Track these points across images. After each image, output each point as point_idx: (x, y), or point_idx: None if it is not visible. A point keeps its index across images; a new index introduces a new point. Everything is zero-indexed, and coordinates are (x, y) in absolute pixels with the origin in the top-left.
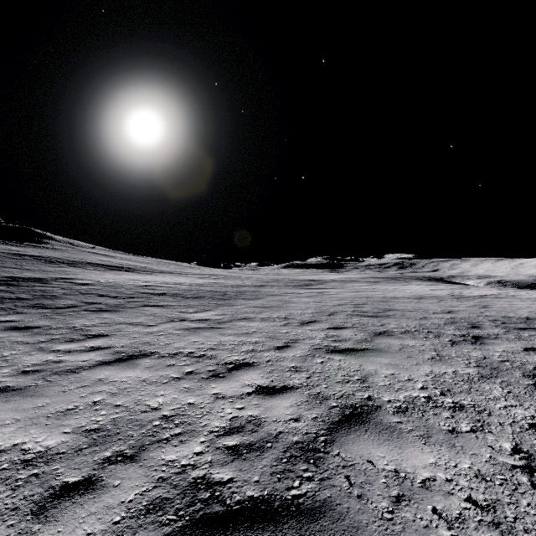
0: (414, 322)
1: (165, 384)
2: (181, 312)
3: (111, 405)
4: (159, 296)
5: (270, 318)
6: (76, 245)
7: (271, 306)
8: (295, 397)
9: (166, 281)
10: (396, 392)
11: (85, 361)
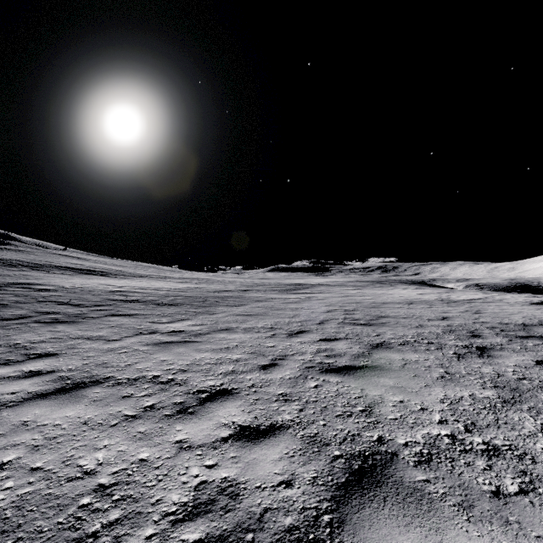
0: (410, 330)
1: (113, 428)
2: (152, 323)
3: (26, 469)
4: (130, 303)
5: (254, 328)
6: (45, 247)
7: (256, 314)
8: (285, 443)
9: (141, 286)
10: (411, 429)
11: (14, 393)
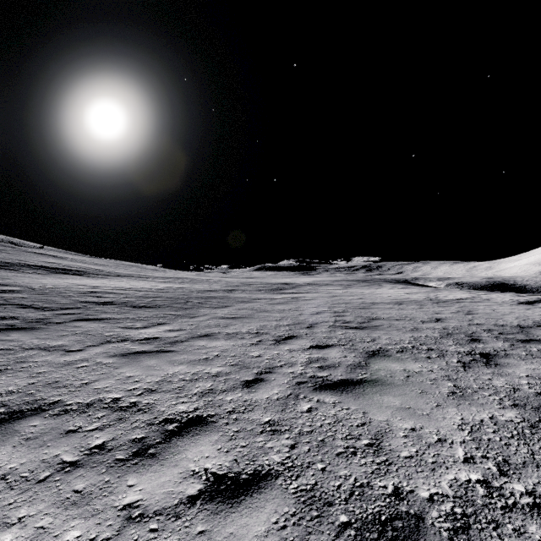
0: (406, 334)
1: (40, 485)
2: (125, 328)
3: None
4: (103, 305)
5: (238, 334)
6: (19, 245)
7: (241, 317)
8: (273, 502)
9: (119, 286)
10: (433, 473)
11: None
